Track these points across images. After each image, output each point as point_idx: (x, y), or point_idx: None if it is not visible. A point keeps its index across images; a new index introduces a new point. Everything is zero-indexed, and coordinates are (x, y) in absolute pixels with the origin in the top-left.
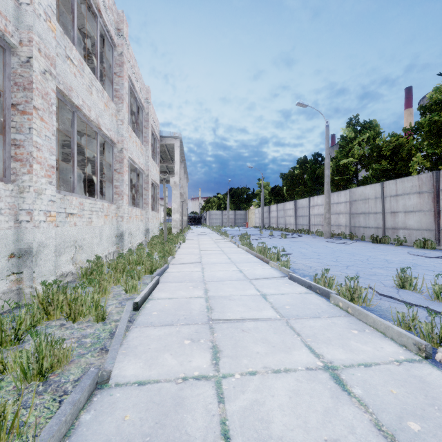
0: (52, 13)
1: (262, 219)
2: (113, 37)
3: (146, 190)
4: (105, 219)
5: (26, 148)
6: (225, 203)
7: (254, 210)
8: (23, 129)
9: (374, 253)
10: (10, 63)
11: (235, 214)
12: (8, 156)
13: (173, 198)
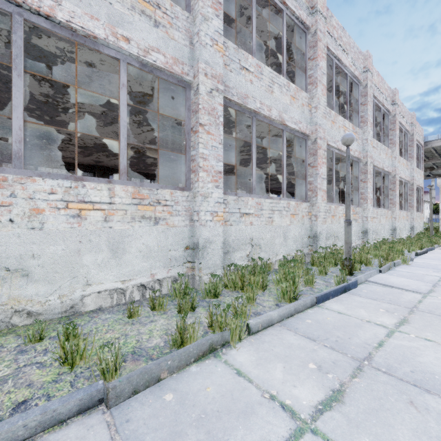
0: (371, 138)
1: None
2: (389, 110)
3: (411, 196)
4: (385, 219)
5: (365, 194)
6: None
7: None
8: (364, 188)
9: None
10: (359, 166)
11: None
12: (359, 198)
13: (440, 198)
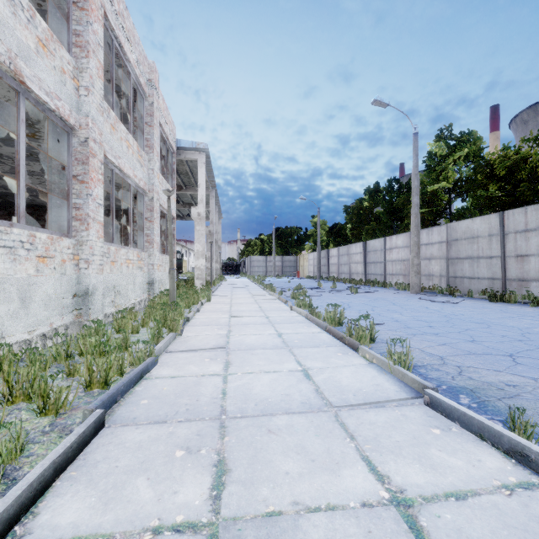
0: None
1: (319, 266)
2: None
3: (150, 222)
4: (40, 264)
5: None
6: (270, 246)
7: (307, 255)
8: None
9: (519, 322)
10: None
11: (282, 260)
12: None
13: (196, 236)
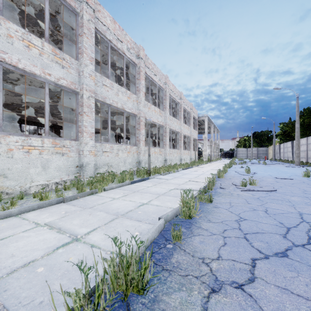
0: (168, 116)
1: (274, 154)
2: (179, 102)
3: (190, 143)
4: (177, 154)
5: (165, 142)
6: (249, 143)
7: (271, 147)
8: (165, 139)
9: (286, 169)
10: (163, 129)
11: (257, 150)
12: (163, 144)
13: (204, 144)
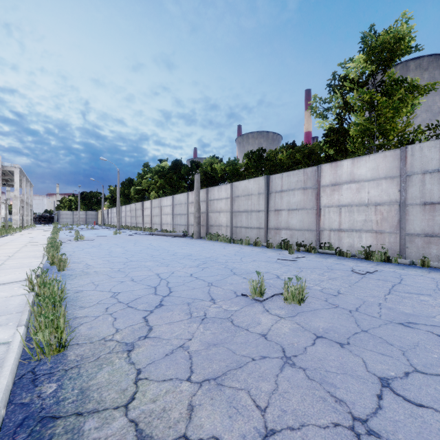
0: None
1: (103, 218)
2: None
3: None
4: None
5: None
6: (76, 204)
7: (101, 211)
8: None
9: (108, 232)
10: None
11: (86, 214)
12: None
13: (13, 205)
